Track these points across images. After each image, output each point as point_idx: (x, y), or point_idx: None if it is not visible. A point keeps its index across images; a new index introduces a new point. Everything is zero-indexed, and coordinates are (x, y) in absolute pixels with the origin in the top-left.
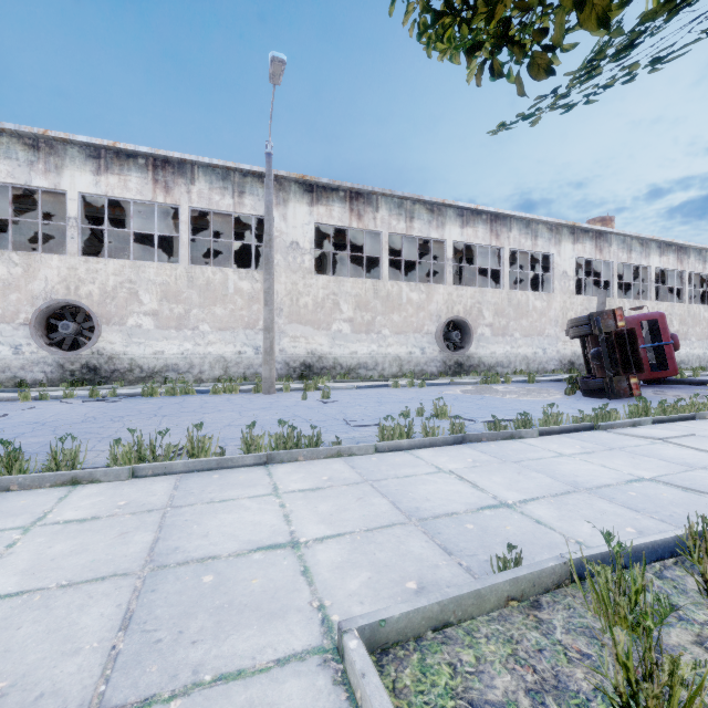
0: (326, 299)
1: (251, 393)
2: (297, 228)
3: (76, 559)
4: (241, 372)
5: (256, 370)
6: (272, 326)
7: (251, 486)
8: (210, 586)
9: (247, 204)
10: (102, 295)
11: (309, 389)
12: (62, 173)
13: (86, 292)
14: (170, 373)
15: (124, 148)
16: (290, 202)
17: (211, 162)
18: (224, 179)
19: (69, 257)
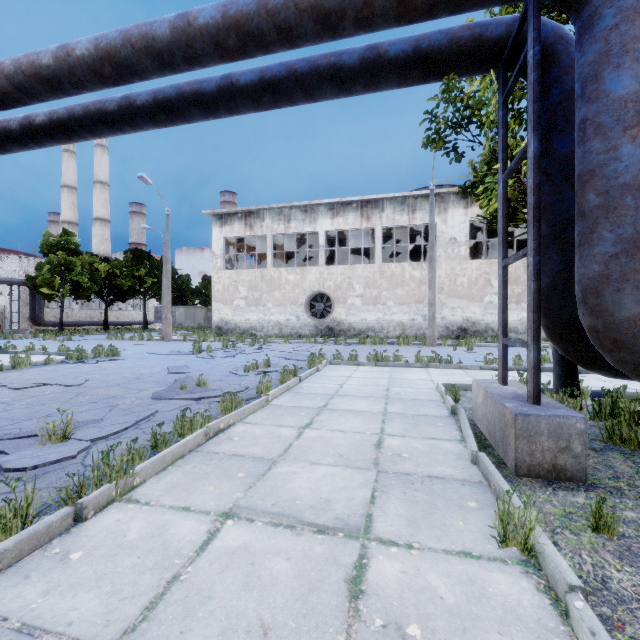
0: (479, 278)
1: (420, 345)
2: (454, 227)
3: (372, 375)
4: (413, 333)
5: (423, 331)
6: (434, 302)
7: (419, 371)
8: (407, 381)
9: (417, 217)
10: (335, 287)
11: (460, 345)
12: (317, 222)
13: (327, 286)
14: (370, 332)
15: (346, 201)
16: (449, 210)
17: (394, 195)
18: (402, 204)
19: (320, 267)
